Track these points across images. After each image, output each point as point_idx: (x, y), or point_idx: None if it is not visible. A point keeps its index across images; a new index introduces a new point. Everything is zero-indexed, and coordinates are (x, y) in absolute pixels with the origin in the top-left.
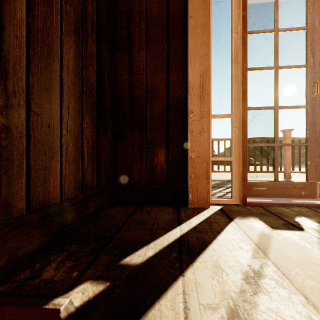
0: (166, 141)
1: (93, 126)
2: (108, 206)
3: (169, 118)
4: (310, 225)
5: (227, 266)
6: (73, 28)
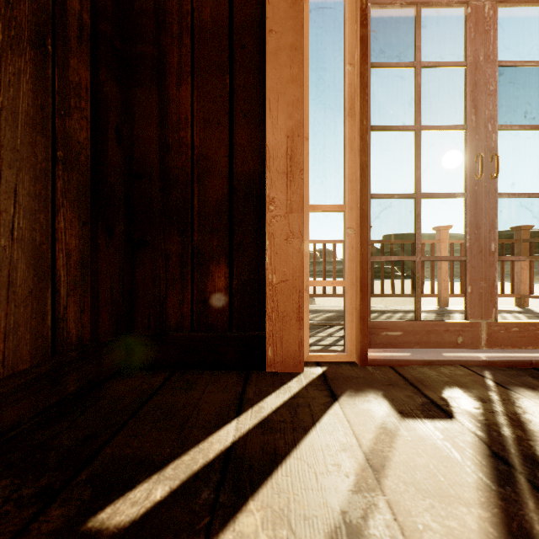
0: (229, 252)
1: (84, 225)
2: (116, 374)
3: (233, 211)
4: (465, 405)
5: (302, 517)
6: (30, 35)
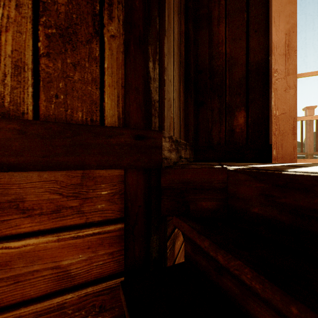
0: (246, 104)
1: (183, 93)
2: (192, 162)
3: (248, 82)
4: None
5: None
6: (177, 10)
